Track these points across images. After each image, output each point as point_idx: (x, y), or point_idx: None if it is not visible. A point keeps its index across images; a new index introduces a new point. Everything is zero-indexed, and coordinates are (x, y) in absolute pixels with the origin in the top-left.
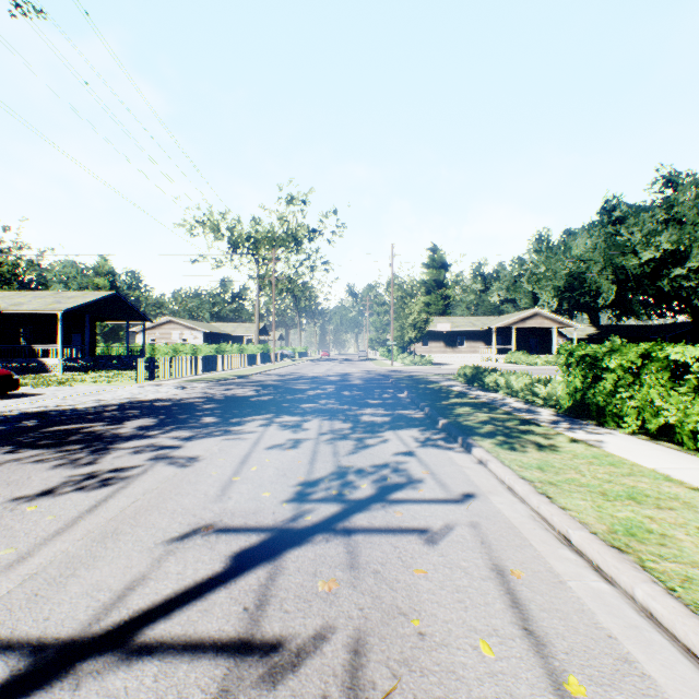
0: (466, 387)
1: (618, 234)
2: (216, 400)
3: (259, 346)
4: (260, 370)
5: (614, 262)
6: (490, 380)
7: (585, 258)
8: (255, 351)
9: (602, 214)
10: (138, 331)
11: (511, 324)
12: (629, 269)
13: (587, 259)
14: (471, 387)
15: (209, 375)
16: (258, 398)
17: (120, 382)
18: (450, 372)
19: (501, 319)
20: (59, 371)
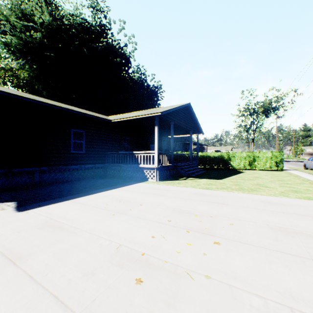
0: None
1: None
2: None
3: None
4: None
5: None
6: None
7: None
8: None
9: None
10: None
11: None
12: None
13: None
14: None
15: None
16: None
17: None
18: None
19: None
20: None
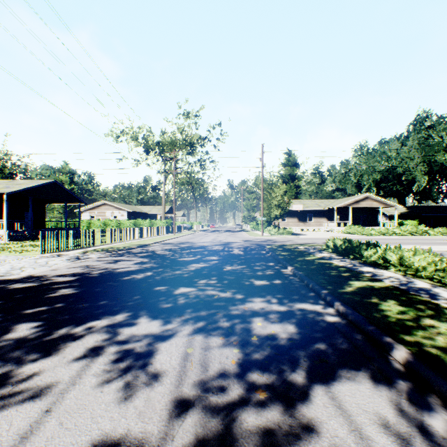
0: (345, 260)
1: (429, 137)
2: (86, 279)
3: (164, 221)
4: (160, 240)
5: (431, 157)
6: (370, 254)
7: (404, 156)
8: (161, 224)
9: (417, 123)
10: (83, 211)
11: (348, 205)
12: (440, 163)
13: (404, 157)
14: (349, 260)
15: (115, 244)
16: (134, 275)
17: (32, 252)
18: (311, 242)
19: (340, 201)
20: (4, 240)
